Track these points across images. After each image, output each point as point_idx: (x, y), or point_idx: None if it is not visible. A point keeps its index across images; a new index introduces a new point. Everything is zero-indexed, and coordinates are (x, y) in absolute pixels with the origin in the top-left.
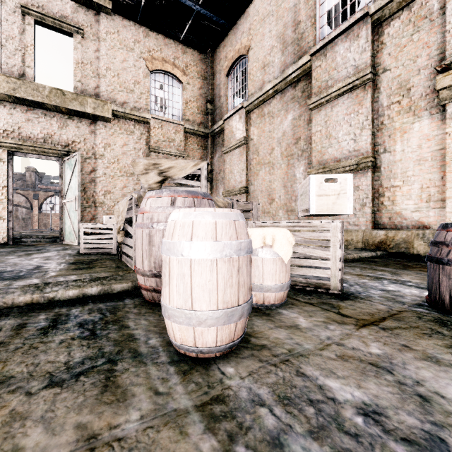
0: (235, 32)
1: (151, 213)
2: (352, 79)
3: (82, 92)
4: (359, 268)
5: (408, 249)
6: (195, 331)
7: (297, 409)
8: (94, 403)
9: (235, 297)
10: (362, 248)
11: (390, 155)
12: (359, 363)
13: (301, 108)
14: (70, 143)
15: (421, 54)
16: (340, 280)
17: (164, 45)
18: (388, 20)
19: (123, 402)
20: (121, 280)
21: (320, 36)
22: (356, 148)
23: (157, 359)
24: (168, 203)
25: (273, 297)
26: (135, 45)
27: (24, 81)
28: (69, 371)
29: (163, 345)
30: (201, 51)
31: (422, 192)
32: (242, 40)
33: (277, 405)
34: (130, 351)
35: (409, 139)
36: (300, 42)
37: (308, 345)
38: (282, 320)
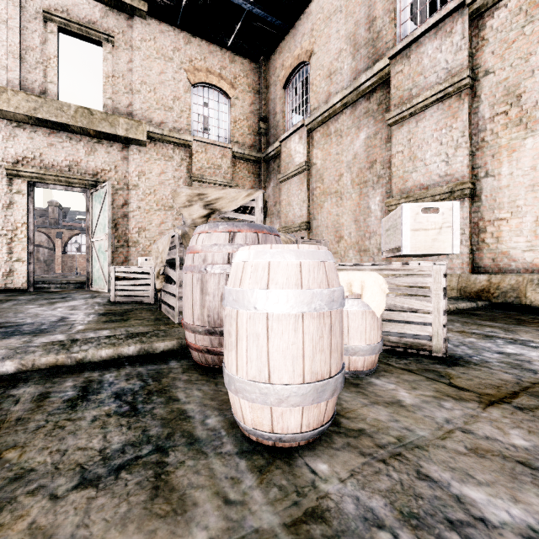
0: (294, 34)
1: (204, 253)
2: (443, 86)
3: (112, 111)
4: (458, 322)
5: (519, 299)
6: (273, 412)
7: (434, 535)
8: (143, 515)
9: (326, 366)
10: (457, 298)
11: (493, 179)
12: (502, 461)
13: (377, 124)
14: (99, 172)
15: (535, 51)
16: (443, 339)
17: (208, 53)
18: (491, 10)
19: (183, 516)
20: (164, 337)
21: (401, 34)
22: (448, 172)
23: (221, 448)
24: (225, 239)
25: (362, 362)
26: (175, 54)
27: (46, 99)
28: (106, 463)
29: (226, 427)
30: (252, 59)
31: (537, 226)
32: (303, 44)
33: (403, 527)
34: (183, 435)
35: (519, 159)
36: (376, 43)
37: (422, 430)
38: (377, 393)
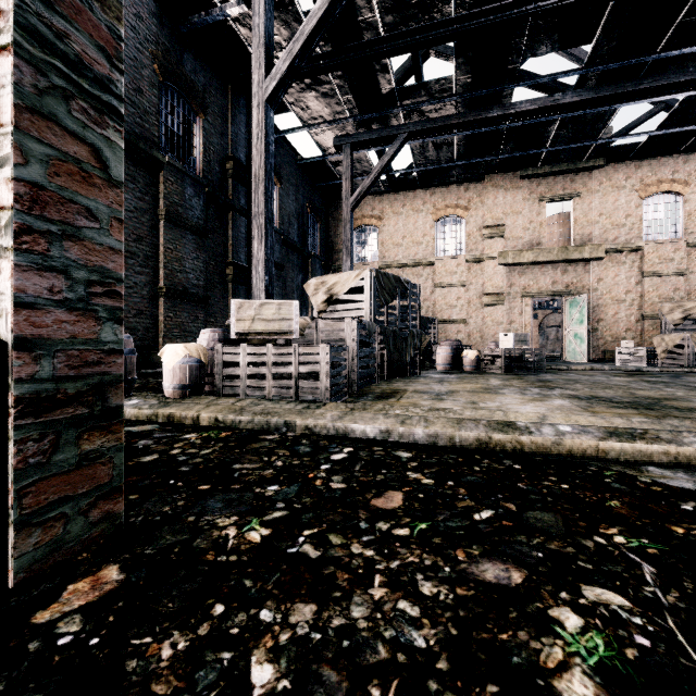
0: None
1: None
2: None
3: (578, 241)
4: None
5: None
6: None
7: None
8: None
9: None
10: None
11: None
12: None
13: None
14: (569, 284)
15: None
16: None
17: (659, 166)
18: None
19: None
20: (695, 368)
21: None
22: None
23: None
24: None
25: None
26: (627, 182)
27: (541, 249)
28: None
29: None
30: None
31: None
32: None
33: None
34: None
35: None
36: None
37: None
38: None
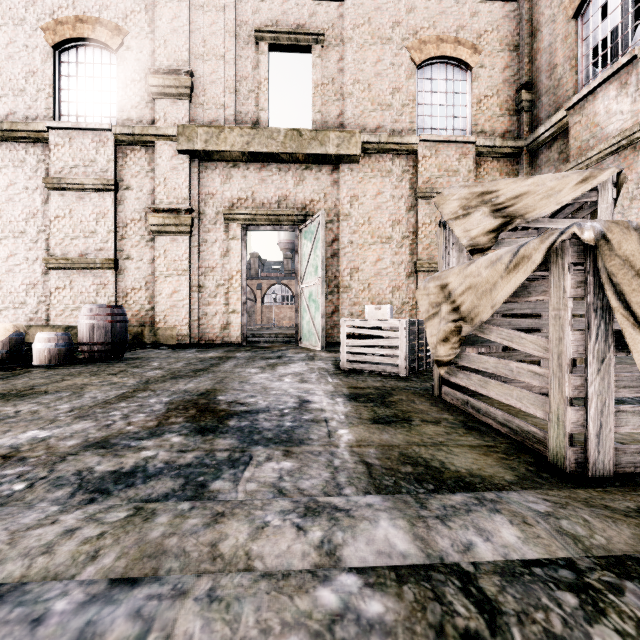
0: None
1: None
2: None
3: (321, 127)
4: None
5: None
6: None
7: None
8: None
9: None
10: None
11: None
12: None
13: None
14: (308, 204)
15: None
16: None
17: (439, 14)
18: None
19: None
20: None
21: None
22: None
23: None
24: None
25: None
26: (394, 31)
27: (257, 129)
28: None
29: None
30: None
31: None
32: None
33: None
34: None
35: None
36: None
37: None
38: None
